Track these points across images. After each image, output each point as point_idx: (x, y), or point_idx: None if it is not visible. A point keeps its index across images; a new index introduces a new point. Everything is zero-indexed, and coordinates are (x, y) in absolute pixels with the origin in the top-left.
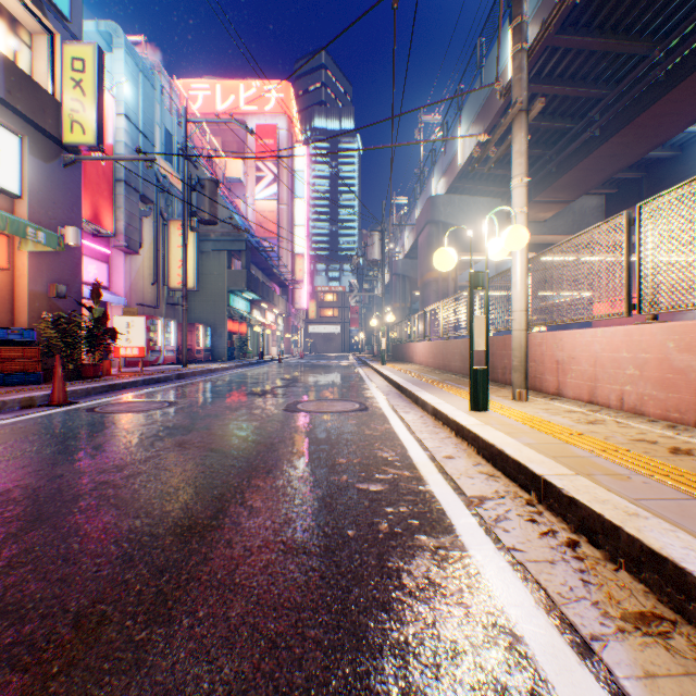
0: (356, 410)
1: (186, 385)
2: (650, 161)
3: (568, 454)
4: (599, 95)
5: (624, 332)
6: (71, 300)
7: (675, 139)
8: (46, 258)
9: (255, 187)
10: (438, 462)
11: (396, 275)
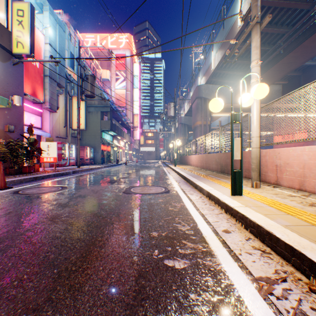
0: (163, 192)
1: (76, 177)
2: (305, 67)
3: None
4: (284, 32)
5: None
6: (17, 133)
7: None
8: (2, 111)
9: (115, 83)
10: (220, 236)
11: (181, 124)
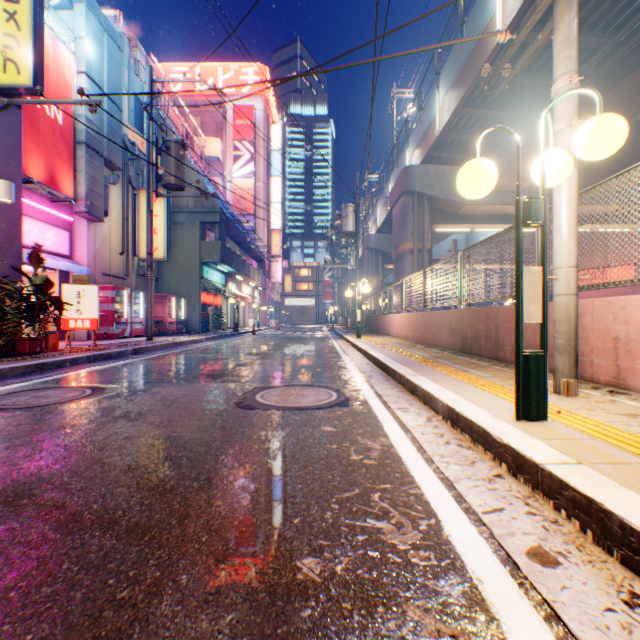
0: (333, 404)
1: (138, 362)
2: (636, 126)
3: None
4: (596, 44)
5: None
6: (6, 265)
7: None
8: None
9: (232, 166)
10: (532, 584)
11: (368, 249)
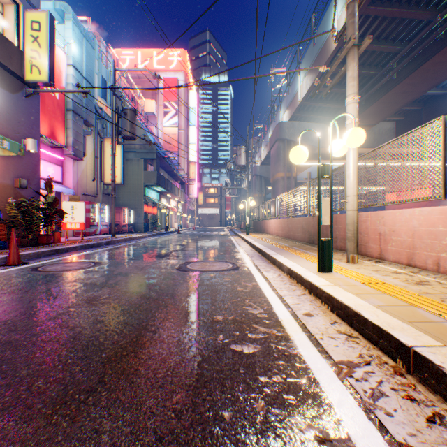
0: (230, 269)
1: (111, 249)
2: (427, 97)
3: (420, 318)
4: (396, 50)
5: (441, 211)
6: (31, 190)
7: (446, 82)
8: (12, 160)
9: (163, 118)
10: (300, 320)
11: (255, 176)
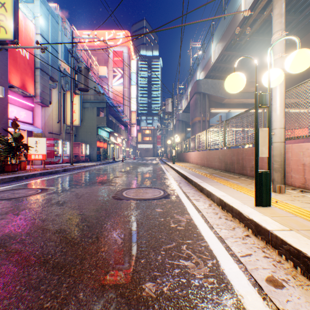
0: (161, 197)
1: (65, 176)
2: None
3: None
4: (290, 19)
5: None
6: None
7: None
8: None
9: (112, 80)
10: (270, 298)
11: (178, 120)
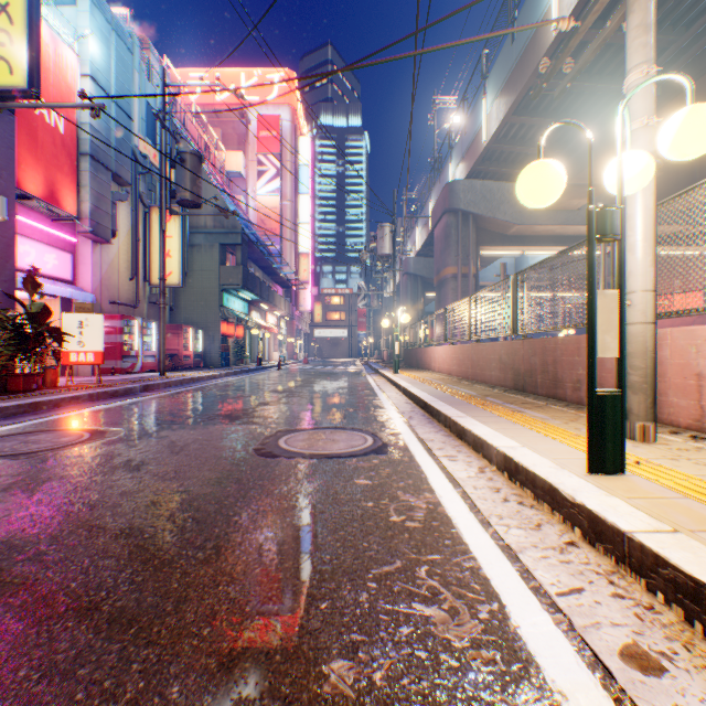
0: (368, 451)
1: (147, 401)
2: None
3: None
4: (664, 42)
5: None
6: None
7: None
8: None
9: (256, 182)
10: (633, 701)
11: (407, 275)
